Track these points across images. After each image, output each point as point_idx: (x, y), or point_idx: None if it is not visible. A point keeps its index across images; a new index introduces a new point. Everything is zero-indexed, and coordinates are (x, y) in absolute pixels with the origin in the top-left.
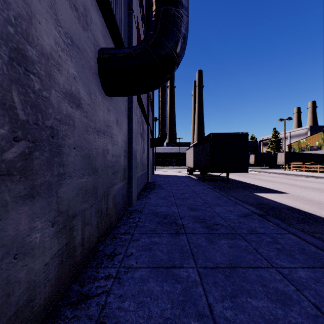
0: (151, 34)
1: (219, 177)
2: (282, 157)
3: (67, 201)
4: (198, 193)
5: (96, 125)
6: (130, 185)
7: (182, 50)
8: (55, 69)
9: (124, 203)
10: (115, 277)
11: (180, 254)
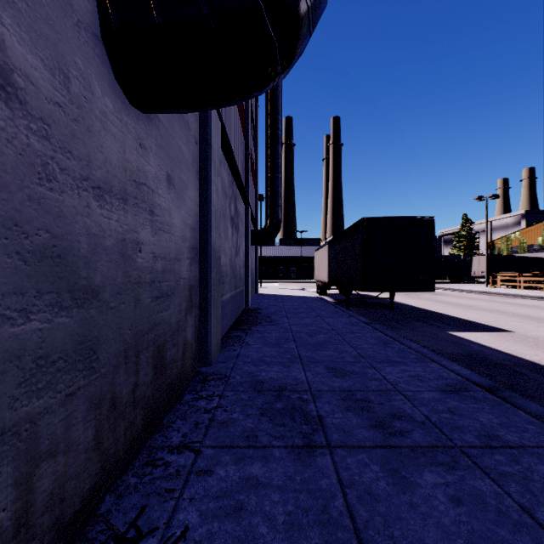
0: None
1: (375, 300)
2: (481, 263)
3: None
4: (342, 333)
5: (94, 171)
6: (204, 321)
7: None
8: None
9: (191, 361)
10: None
11: (322, 533)
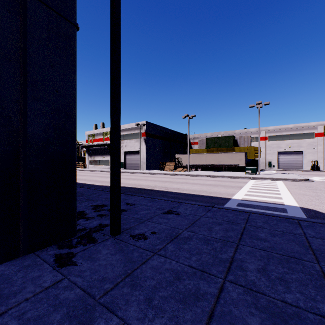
0: None
1: None
2: None
3: None
4: None
5: None
6: None
7: None
8: None
9: None
10: None
11: None
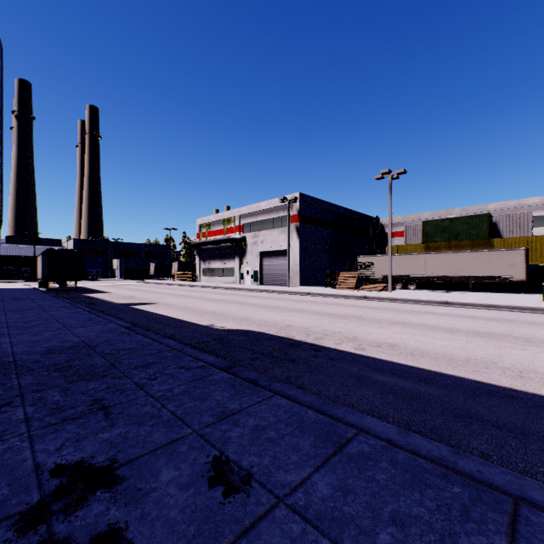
0: None
1: (79, 288)
2: (176, 267)
3: None
4: (27, 294)
5: None
6: None
7: None
8: None
9: None
10: None
11: None
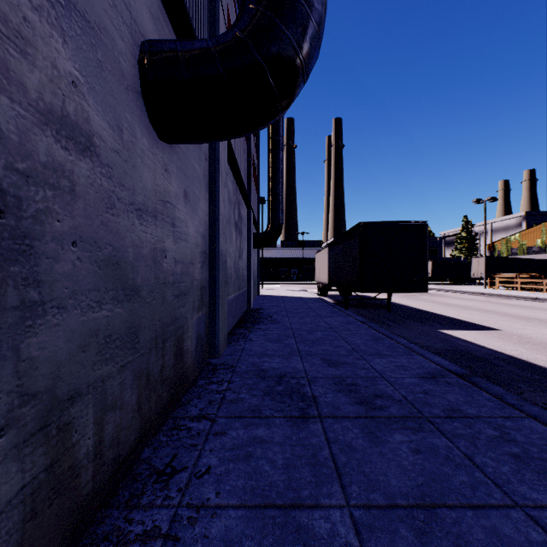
0: (250, 8)
1: (374, 301)
2: (480, 265)
3: (52, 365)
4: (338, 331)
5: (137, 197)
6: (213, 317)
7: (314, 47)
8: (10, 47)
9: (202, 352)
10: (167, 535)
11: (311, 470)
